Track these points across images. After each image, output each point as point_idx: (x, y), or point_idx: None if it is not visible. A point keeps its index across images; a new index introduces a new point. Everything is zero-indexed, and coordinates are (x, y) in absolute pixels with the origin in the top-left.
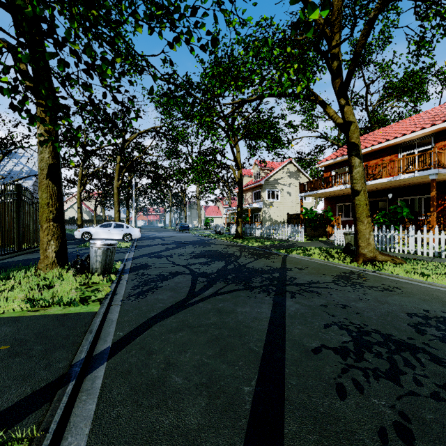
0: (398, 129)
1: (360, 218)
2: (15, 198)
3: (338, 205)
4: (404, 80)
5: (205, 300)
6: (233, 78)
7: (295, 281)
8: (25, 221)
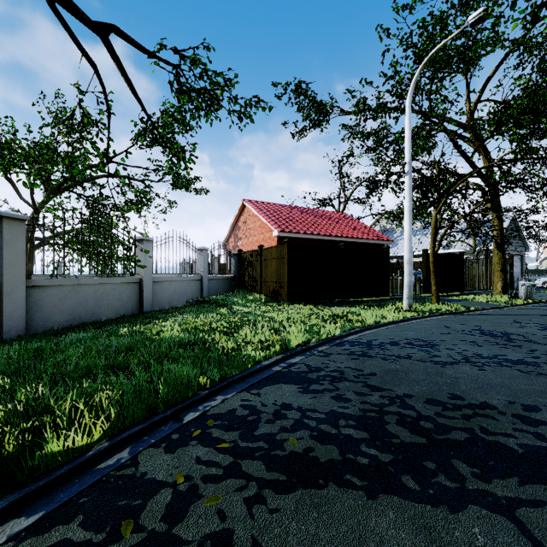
0: None
1: None
2: (484, 258)
3: None
4: None
5: None
6: None
7: None
8: (491, 271)
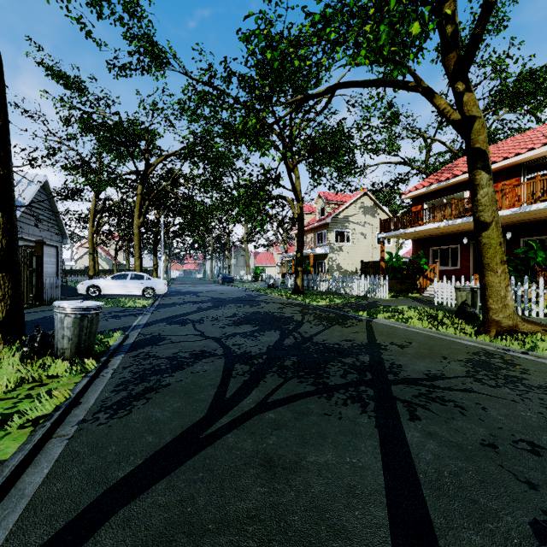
0: (520, 144)
1: (491, 265)
2: None
3: (432, 250)
4: (523, 79)
5: (242, 425)
6: (293, 45)
7: (403, 374)
8: None
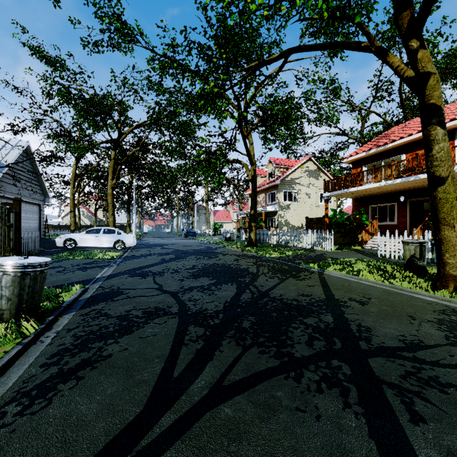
0: (452, 111)
1: (447, 220)
2: None
3: (371, 207)
4: (453, 55)
5: (189, 431)
6: None
7: (376, 341)
8: None
